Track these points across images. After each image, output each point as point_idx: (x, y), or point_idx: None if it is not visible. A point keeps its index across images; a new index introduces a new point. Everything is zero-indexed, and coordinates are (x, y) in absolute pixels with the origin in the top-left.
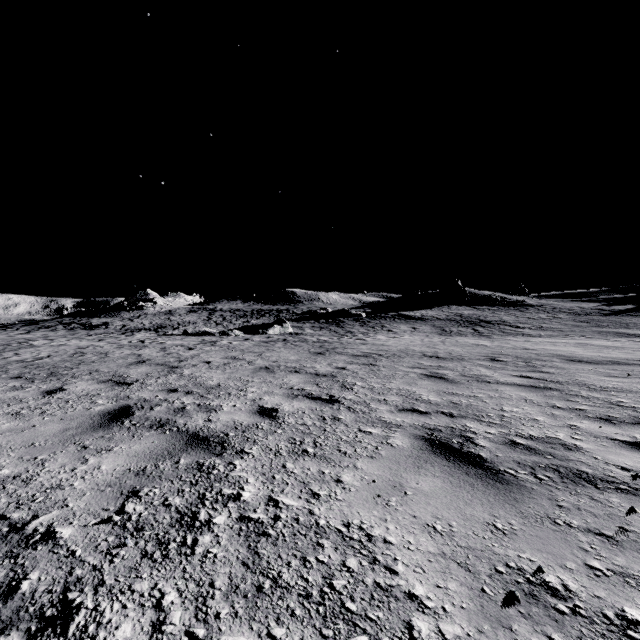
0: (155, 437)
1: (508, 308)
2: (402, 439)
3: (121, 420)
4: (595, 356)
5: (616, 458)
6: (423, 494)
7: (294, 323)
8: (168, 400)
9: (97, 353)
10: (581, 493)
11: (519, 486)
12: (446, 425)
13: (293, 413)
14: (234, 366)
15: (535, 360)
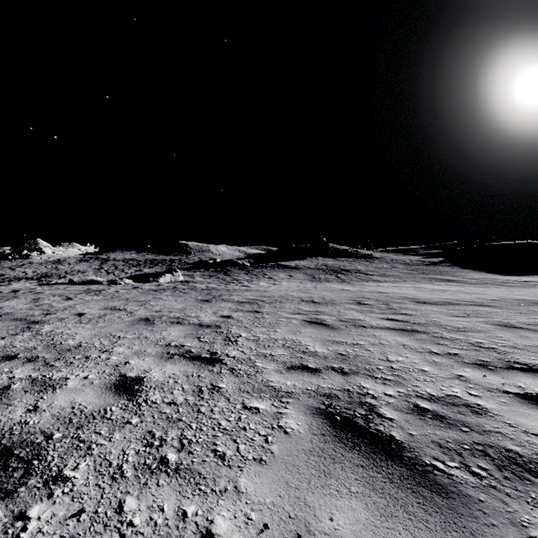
0: None
1: (360, 260)
2: (297, 417)
3: None
4: (432, 298)
5: (528, 422)
6: None
7: (185, 272)
8: None
9: None
10: None
11: (463, 498)
12: (341, 387)
13: (162, 384)
14: (110, 318)
15: (392, 303)
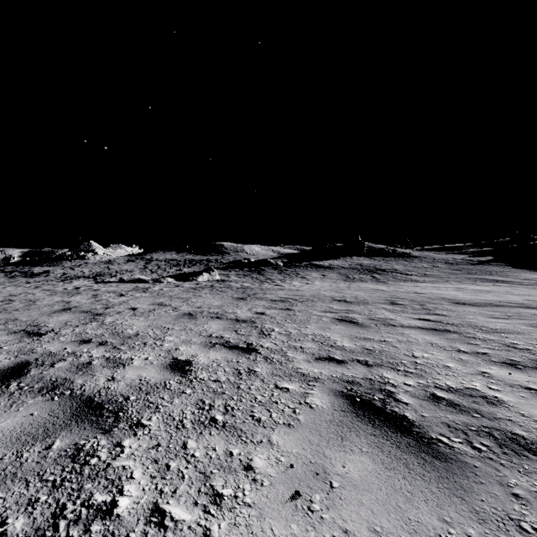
0: (38, 406)
1: (398, 259)
2: (321, 397)
3: (8, 382)
4: (474, 299)
5: None
6: (352, 485)
7: (221, 271)
8: (76, 353)
9: (26, 300)
10: (530, 470)
11: (460, 463)
12: (364, 376)
13: (207, 366)
14: (158, 312)
15: (427, 303)
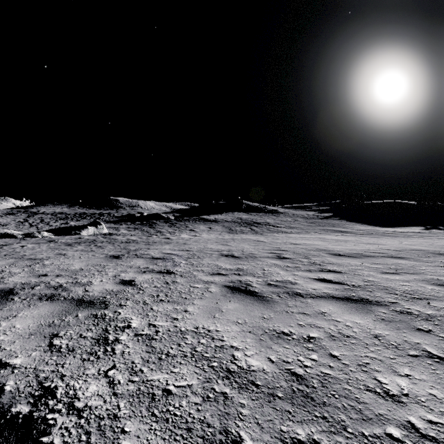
0: None
1: (269, 214)
2: None
3: None
4: (343, 249)
5: None
6: None
7: (112, 224)
8: None
9: None
10: None
11: None
12: None
13: None
14: None
15: (311, 255)
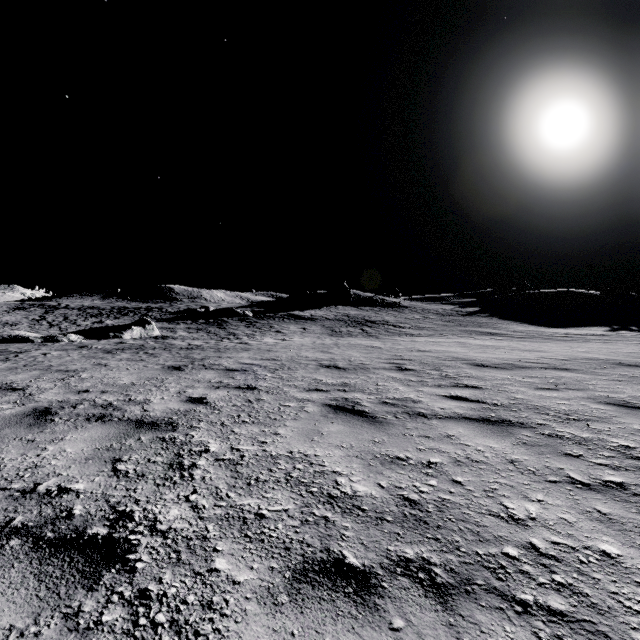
0: None
1: (388, 309)
2: None
3: None
4: (489, 358)
5: None
6: None
7: (165, 324)
8: None
9: None
10: None
11: None
12: None
13: None
14: None
15: (443, 366)
